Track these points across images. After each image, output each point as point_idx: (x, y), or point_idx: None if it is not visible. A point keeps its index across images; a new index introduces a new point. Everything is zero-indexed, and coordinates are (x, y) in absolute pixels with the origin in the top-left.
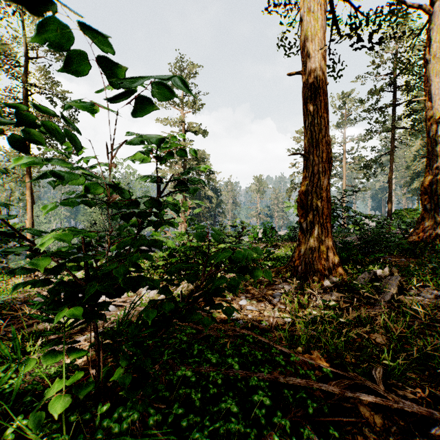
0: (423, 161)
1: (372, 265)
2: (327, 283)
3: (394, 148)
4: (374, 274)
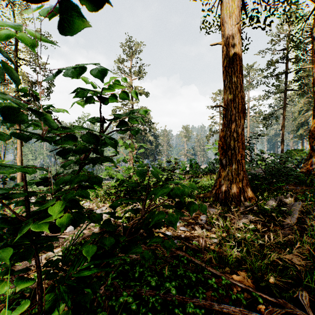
0: (306, 115)
1: (275, 192)
2: (242, 207)
3: (285, 105)
4: (279, 200)
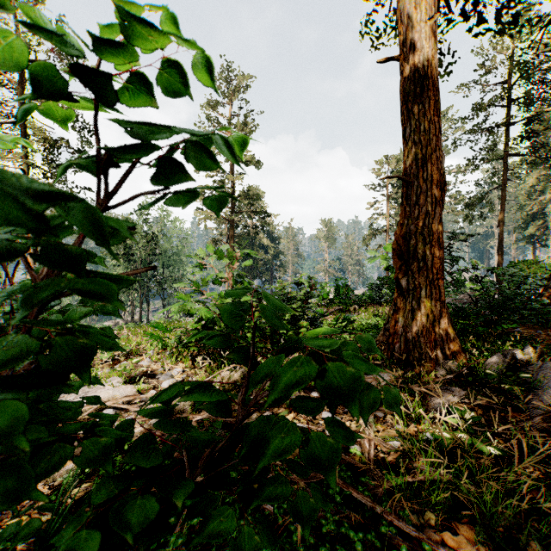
0: (541, 200)
1: (500, 340)
2: (441, 371)
3: (506, 182)
4: (512, 357)
